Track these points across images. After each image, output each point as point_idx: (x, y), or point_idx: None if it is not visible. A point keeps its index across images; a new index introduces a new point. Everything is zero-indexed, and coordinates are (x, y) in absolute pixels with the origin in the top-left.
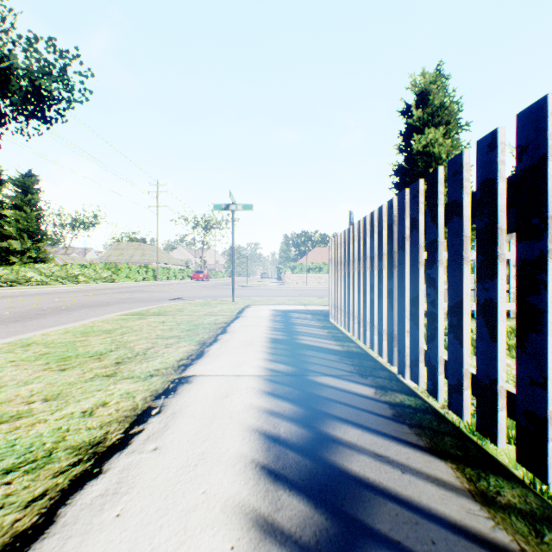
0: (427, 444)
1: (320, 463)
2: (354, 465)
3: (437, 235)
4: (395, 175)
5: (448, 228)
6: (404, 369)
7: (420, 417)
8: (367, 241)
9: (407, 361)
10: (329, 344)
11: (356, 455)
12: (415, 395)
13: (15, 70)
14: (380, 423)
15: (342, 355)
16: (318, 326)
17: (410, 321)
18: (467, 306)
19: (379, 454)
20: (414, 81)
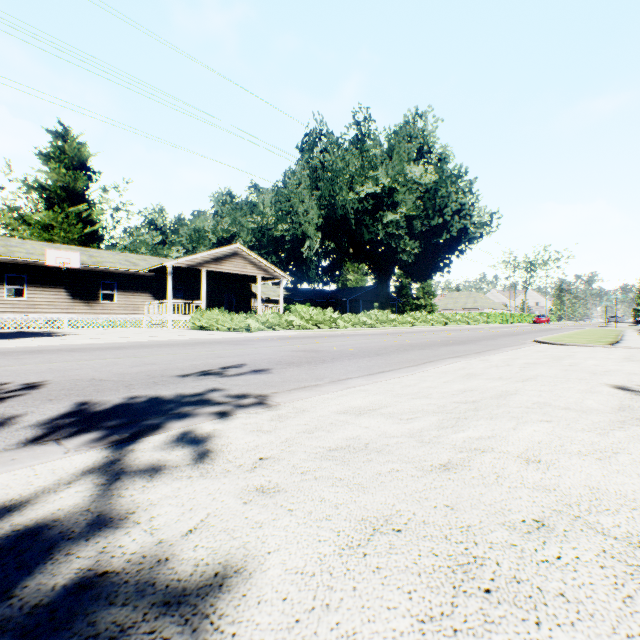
0: None
1: None
2: None
3: None
4: None
5: None
6: None
7: None
8: None
9: None
10: None
11: None
12: None
13: None
14: None
15: None
16: None
17: None
18: None
19: None
20: None
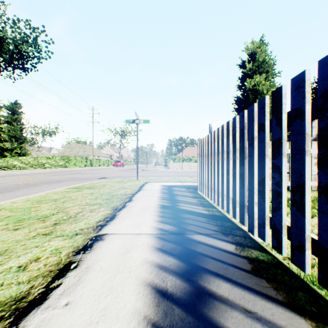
0: (285, 299)
1: (201, 320)
2: (230, 322)
3: (281, 135)
4: (235, 103)
5: (291, 129)
6: (253, 229)
7: (274, 272)
8: (224, 141)
9: (255, 223)
10: (199, 209)
11: (230, 311)
12: (265, 251)
13: (6, 39)
14: (244, 277)
15: (209, 218)
16: (191, 196)
17: (258, 196)
18: (308, 187)
19: (249, 310)
20: (247, 46)
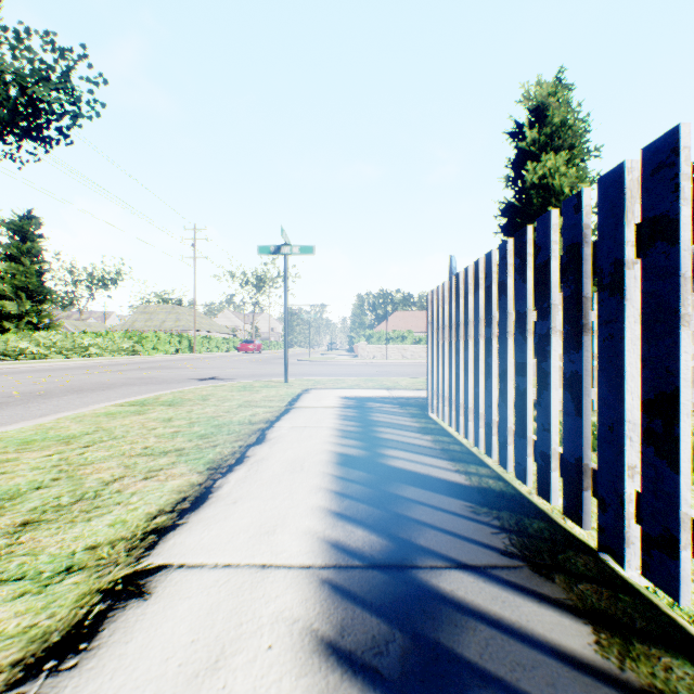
0: None
1: None
2: None
3: None
4: (502, 216)
5: None
6: (620, 547)
7: None
8: (509, 286)
9: (629, 531)
10: (441, 469)
11: None
12: None
13: (1, 74)
14: None
15: (474, 500)
16: (415, 428)
17: (646, 447)
18: None
19: None
20: (527, 92)
